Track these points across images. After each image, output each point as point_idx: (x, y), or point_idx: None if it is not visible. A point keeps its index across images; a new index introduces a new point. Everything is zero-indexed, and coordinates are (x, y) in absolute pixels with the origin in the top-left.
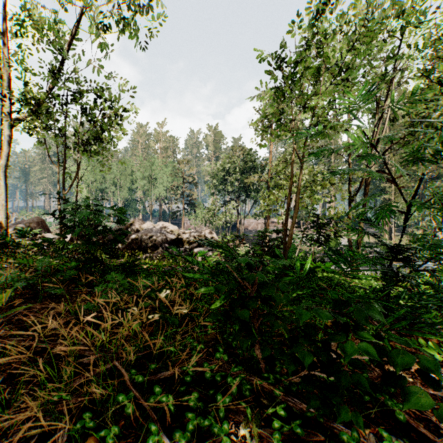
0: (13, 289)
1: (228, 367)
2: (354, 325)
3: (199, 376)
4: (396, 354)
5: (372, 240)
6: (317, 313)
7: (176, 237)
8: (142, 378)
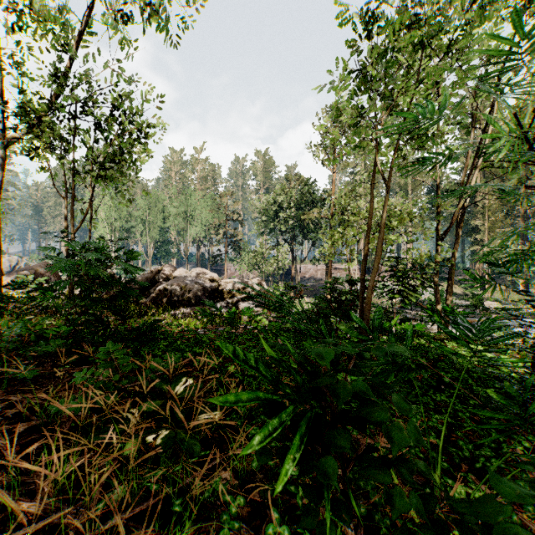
0: None
1: None
2: None
3: None
4: None
5: (460, 291)
6: None
7: (215, 288)
8: None
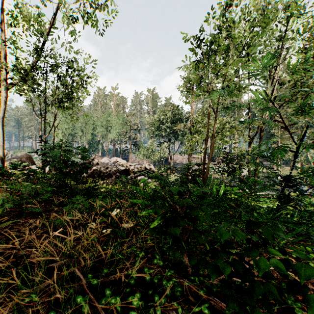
0: (3, 208)
1: (163, 270)
2: (262, 241)
3: (141, 278)
4: (300, 268)
5: (265, 170)
6: (235, 234)
7: (125, 168)
8: (97, 281)
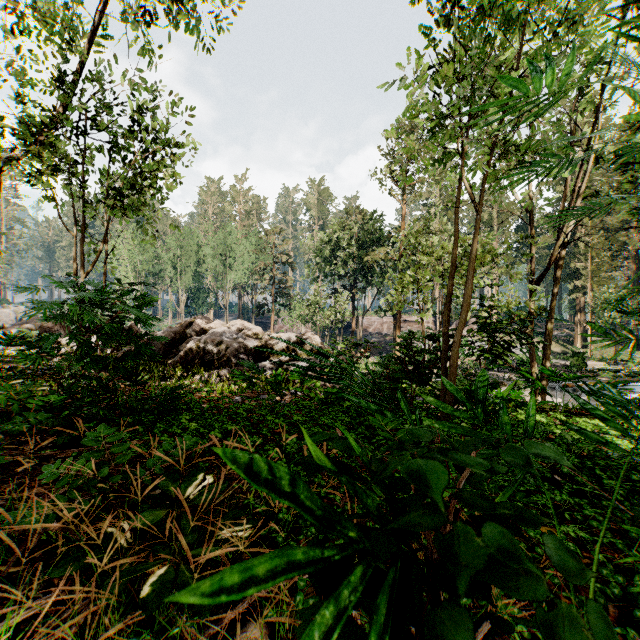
0: None
1: None
2: None
3: None
4: None
5: (557, 348)
6: None
7: (258, 344)
8: None
